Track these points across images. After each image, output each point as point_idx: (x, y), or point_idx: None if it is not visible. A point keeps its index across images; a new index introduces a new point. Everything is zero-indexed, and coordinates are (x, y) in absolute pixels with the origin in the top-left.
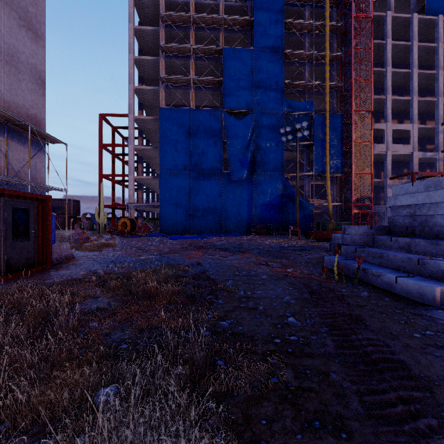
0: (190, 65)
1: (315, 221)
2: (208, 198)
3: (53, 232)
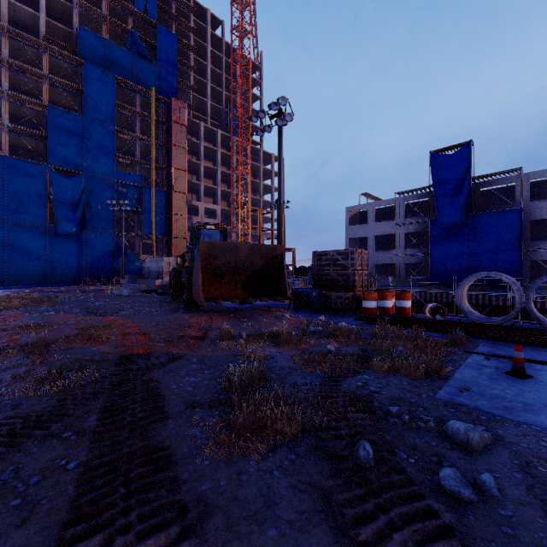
0: (2, 106)
1: None
2: (29, 250)
3: None
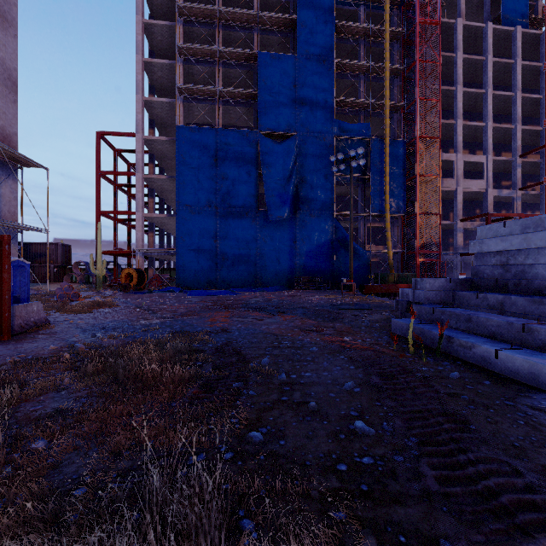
0: (216, 73)
1: (371, 272)
2: (239, 243)
3: (25, 287)
